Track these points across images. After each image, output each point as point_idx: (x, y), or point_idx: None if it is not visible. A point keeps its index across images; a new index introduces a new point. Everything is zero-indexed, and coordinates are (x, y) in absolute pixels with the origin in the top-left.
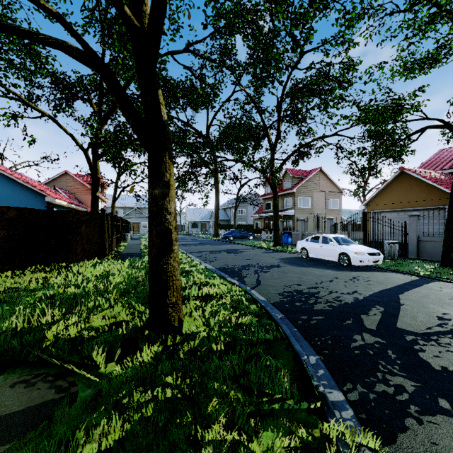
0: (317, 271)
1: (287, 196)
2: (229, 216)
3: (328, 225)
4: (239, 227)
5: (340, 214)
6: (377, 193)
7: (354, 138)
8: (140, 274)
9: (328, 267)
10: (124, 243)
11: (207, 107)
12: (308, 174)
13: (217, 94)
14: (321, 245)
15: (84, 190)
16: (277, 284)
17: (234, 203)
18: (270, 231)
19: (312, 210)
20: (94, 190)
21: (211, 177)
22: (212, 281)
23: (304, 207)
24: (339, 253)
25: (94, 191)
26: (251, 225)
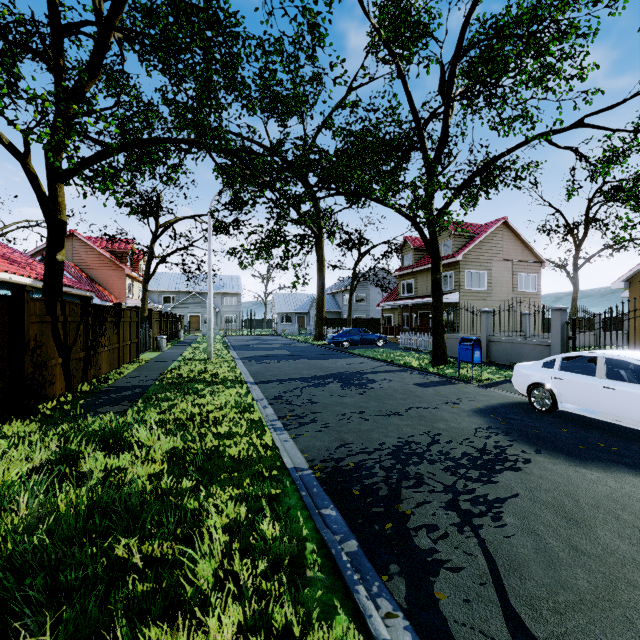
0: None
1: (444, 269)
2: (340, 305)
3: (556, 323)
4: (357, 323)
5: (539, 301)
6: None
7: (622, 130)
8: None
9: None
10: (149, 355)
11: (303, 121)
12: (484, 230)
13: (319, 24)
14: (610, 385)
15: (102, 263)
16: None
17: (348, 284)
18: (412, 331)
19: (490, 294)
20: (51, 248)
21: (307, 224)
22: None
23: (476, 289)
24: None
25: (50, 250)
26: (376, 319)
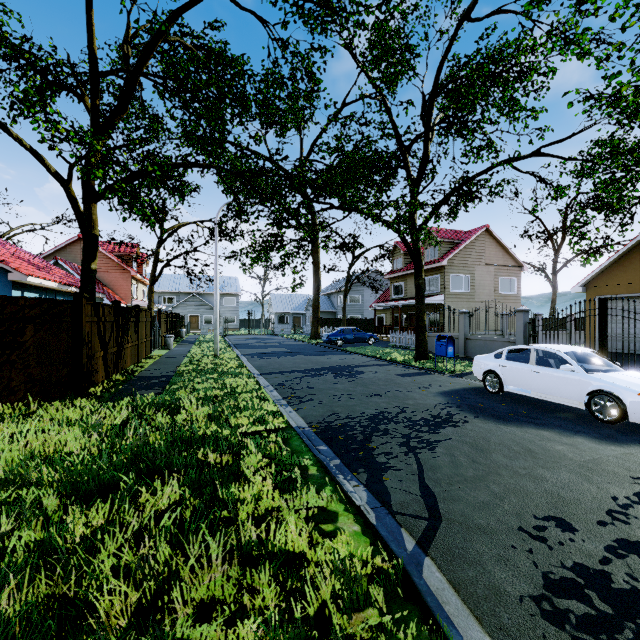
0: (559, 443)
1: (431, 273)
2: (335, 305)
3: (520, 323)
4: (351, 323)
5: (519, 303)
6: (609, 264)
7: (573, 159)
8: (81, 483)
9: (568, 424)
10: (160, 352)
11: (300, 133)
12: (467, 236)
13: (315, 73)
14: (537, 370)
15: (109, 266)
16: (493, 516)
17: (343, 286)
18: (402, 331)
19: (473, 296)
20: (86, 259)
21: (304, 236)
22: (295, 503)
23: (460, 291)
24: (589, 391)
25: (86, 260)
26: (370, 319)
